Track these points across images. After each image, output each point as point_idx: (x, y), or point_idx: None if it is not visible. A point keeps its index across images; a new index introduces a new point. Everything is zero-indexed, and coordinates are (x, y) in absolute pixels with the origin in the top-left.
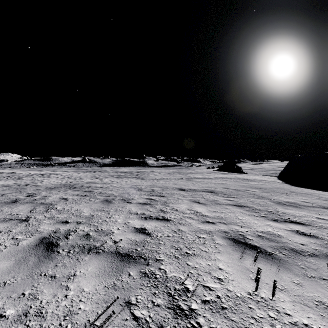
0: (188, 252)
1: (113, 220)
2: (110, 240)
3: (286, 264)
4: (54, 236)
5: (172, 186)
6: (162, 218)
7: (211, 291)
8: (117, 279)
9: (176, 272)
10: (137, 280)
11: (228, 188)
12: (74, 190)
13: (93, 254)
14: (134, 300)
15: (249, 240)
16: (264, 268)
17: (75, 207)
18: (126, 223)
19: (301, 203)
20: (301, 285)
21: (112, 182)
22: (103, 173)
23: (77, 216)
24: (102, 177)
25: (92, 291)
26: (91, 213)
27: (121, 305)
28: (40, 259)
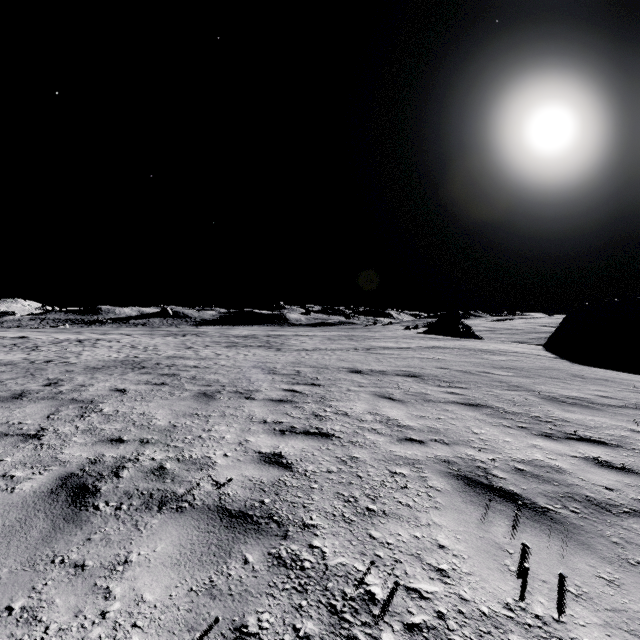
0: (372, 507)
1: (216, 436)
2: (208, 479)
3: (580, 535)
4: (91, 470)
5: (337, 365)
6: (317, 431)
7: (425, 601)
8: (218, 572)
9: (347, 556)
10: (261, 573)
11: (447, 369)
12: (140, 373)
13: (170, 512)
14: (253, 623)
15: (499, 479)
16: (535, 545)
17: (139, 409)
18: (243, 442)
19: (595, 399)
20: (617, 585)
21: (218, 357)
22: (201, 339)
23: (142, 427)
24: (198, 346)
25: (162, 601)
26: (172, 421)
27: (224, 637)
28: (56, 524)
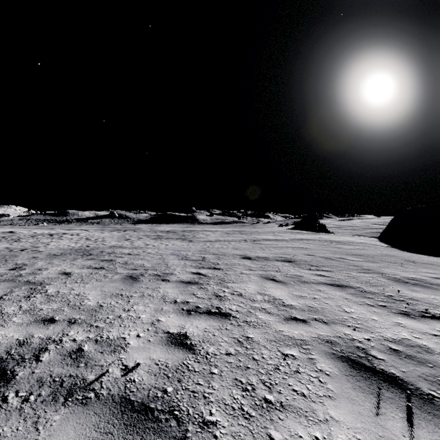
0: (269, 398)
1: (133, 316)
2: (119, 363)
3: None
4: (16, 353)
5: (233, 252)
6: (217, 310)
7: None
8: None
9: None
10: None
11: (313, 256)
12: (86, 259)
13: (74, 405)
14: None
15: (378, 360)
16: None
17: (76, 290)
18: (155, 322)
19: (430, 280)
20: None
21: (146, 246)
22: (137, 233)
23: (74, 307)
24: (134, 238)
25: None
26: (100, 301)
27: None
28: None
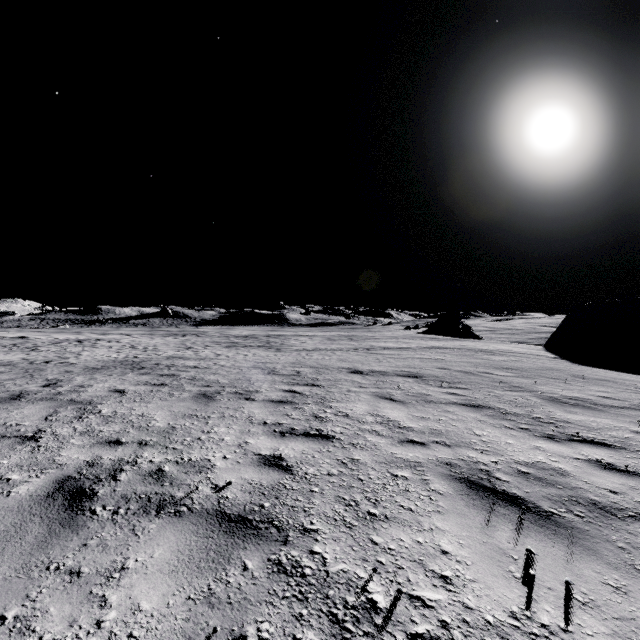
0: (374, 512)
1: (215, 438)
2: (207, 483)
3: (585, 540)
4: (89, 473)
5: (338, 365)
6: (317, 432)
7: (428, 609)
8: (217, 579)
9: (348, 562)
10: (260, 580)
11: (448, 369)
12: (139, 374)
13: (168, 517)
14: (252, 633)
15: (501, 482)
16: (540, 550)
17: (138, 410)
18: (243, 444)
19: (597, 399)
20: (625, 592)
21: (218, 357)
22: (201, 339)
23: (140, 429)
24: (198, 346)
25: (159, 610)
26: (171, 422)
27: None
28: (52, 529)
